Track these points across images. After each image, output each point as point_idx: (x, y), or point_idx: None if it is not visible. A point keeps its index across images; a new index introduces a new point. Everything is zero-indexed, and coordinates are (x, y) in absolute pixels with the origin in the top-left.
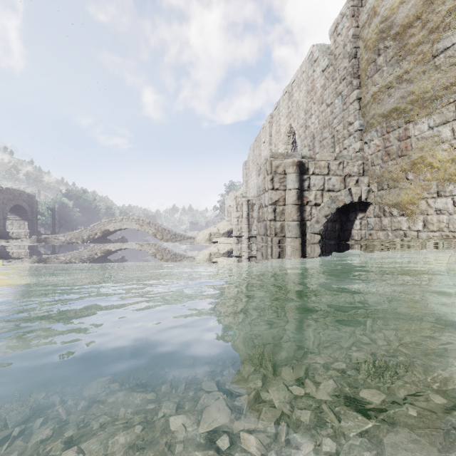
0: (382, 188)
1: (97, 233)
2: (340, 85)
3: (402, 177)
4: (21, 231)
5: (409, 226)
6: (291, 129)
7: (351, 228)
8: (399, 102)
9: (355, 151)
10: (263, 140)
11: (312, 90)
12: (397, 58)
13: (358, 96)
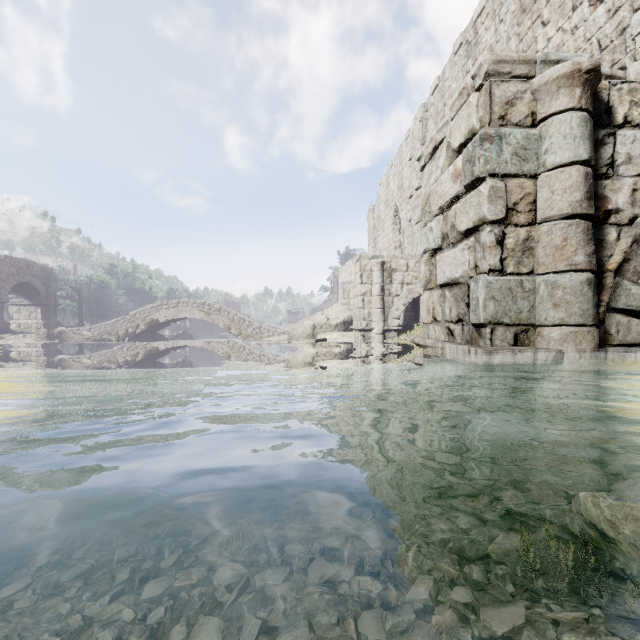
0: None
1: (139, 325)
2: None
3: None
4: (31, 323)
5: None
6: None
7: None
8: None
9: None
10: (409, 155)
11: None
12: None
13: None
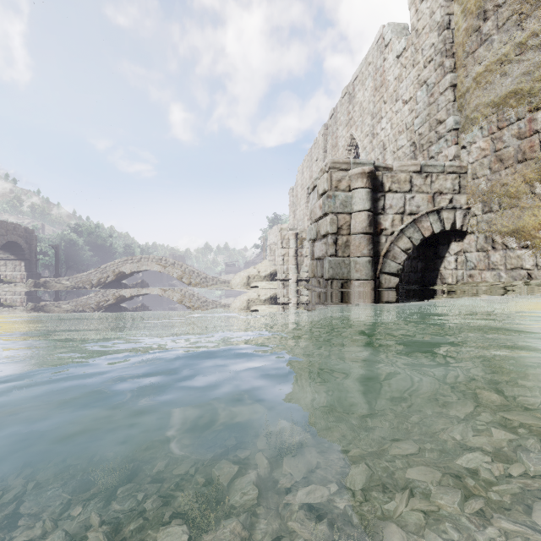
0: (491, 209)
1: (109, 276)
2: (425, 71)
3: (526, 190)
4: (16, 274)
5: (536, 263)
6: (353, 140)
7: (442, 267)
8: (520, 81)
9: (447, 159)
10: (316, 157)
11: (382, 86)
12: (516, 19)
13: (452, 82)
